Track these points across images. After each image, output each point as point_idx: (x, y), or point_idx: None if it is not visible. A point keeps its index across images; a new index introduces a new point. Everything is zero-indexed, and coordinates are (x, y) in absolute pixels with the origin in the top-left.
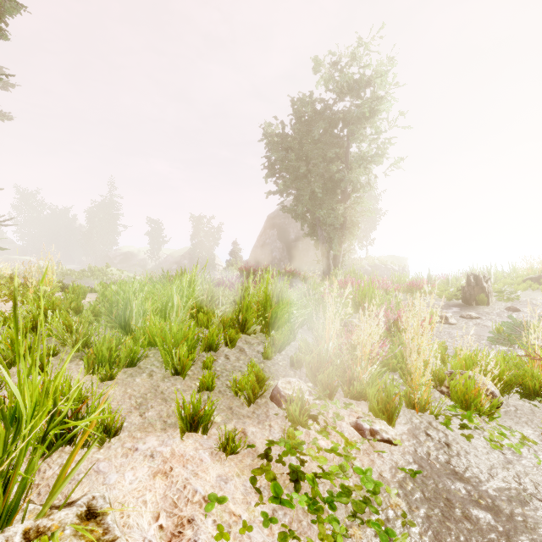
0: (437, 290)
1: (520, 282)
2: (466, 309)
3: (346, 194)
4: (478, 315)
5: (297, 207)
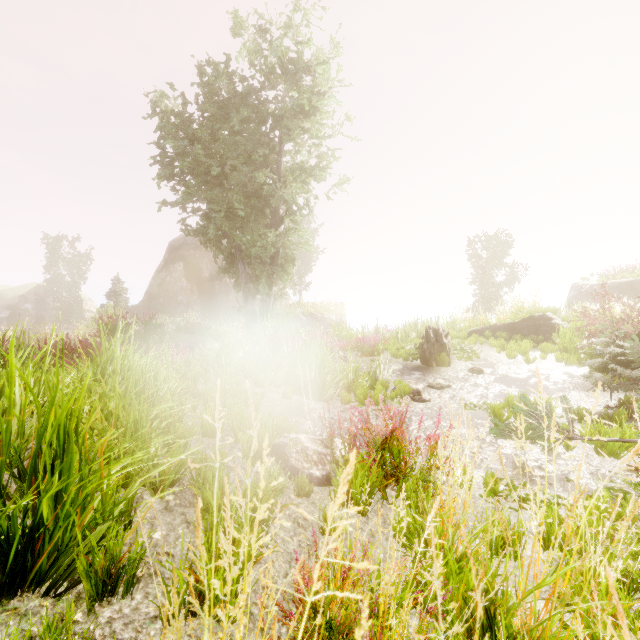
0: (392, 348)
1: (466, 335)
2: (429, 373)
3: (278, 217)
4: (448, 383)
5: (208, 227)
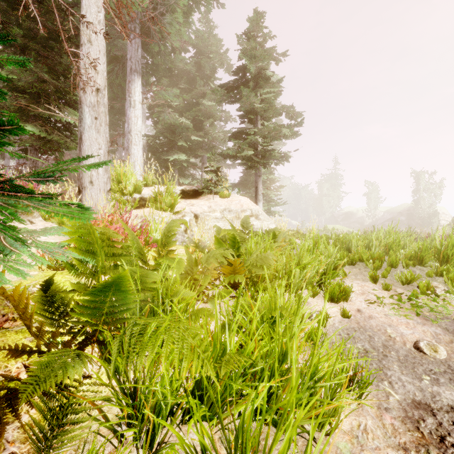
0: None
1: None
2: None
3: None
4: None
5: None
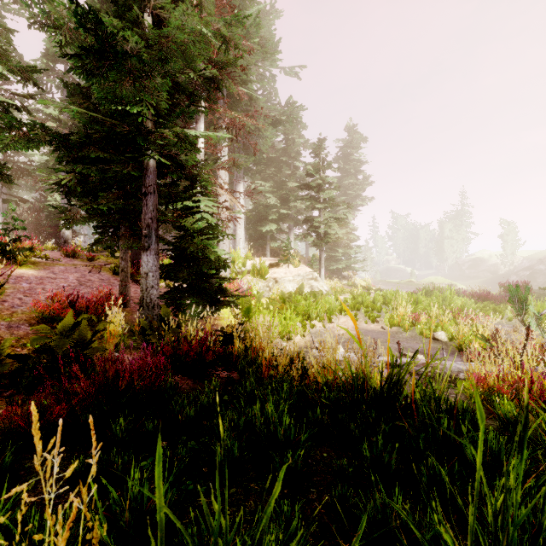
0: None
1: None
2: None
3: None
4: None
5: None
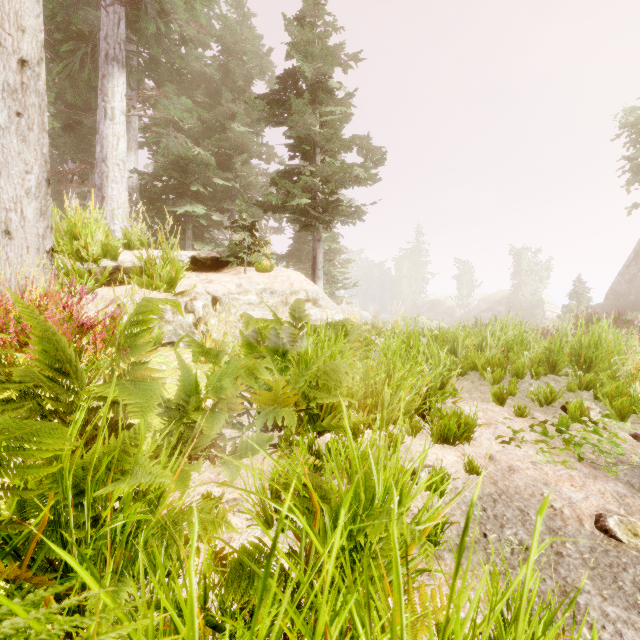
0: None
1: None
2: None
3: None
4: None
5: None
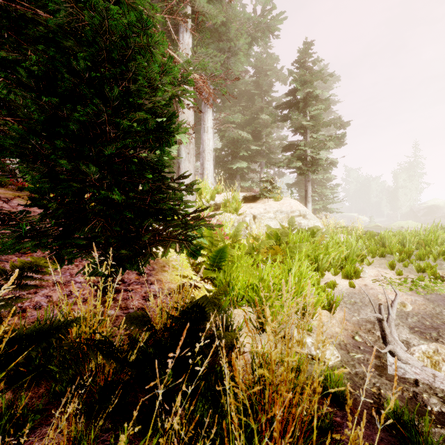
0: None
1: None
2: None
3: None
4: None
5: None
